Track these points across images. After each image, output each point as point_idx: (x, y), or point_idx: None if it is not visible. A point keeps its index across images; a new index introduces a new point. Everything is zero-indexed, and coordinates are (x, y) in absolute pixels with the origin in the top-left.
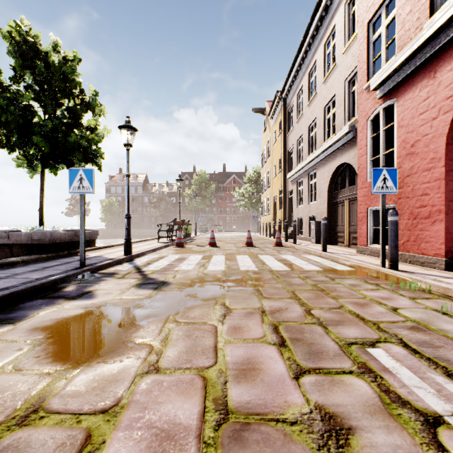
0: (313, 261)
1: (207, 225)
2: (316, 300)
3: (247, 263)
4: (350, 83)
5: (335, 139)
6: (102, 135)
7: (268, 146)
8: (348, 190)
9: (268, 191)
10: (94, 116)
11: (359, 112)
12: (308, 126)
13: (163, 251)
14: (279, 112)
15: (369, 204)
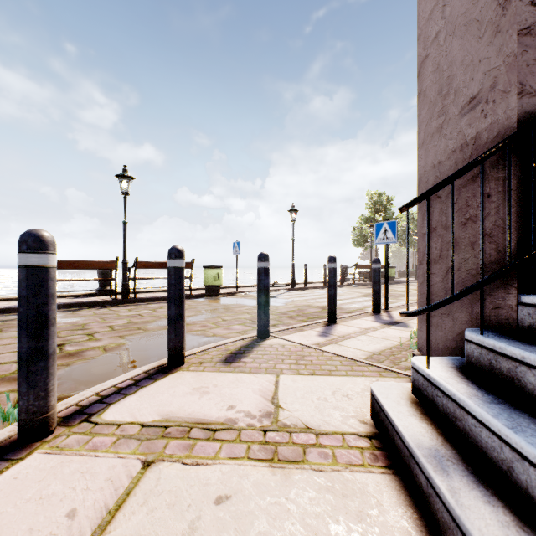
0: None
1: None
2: None
3: None
4: None
5: None
6: None
7: None
8: None
9: None
10: None
11: None
12: None
13: None
14: None
15: None
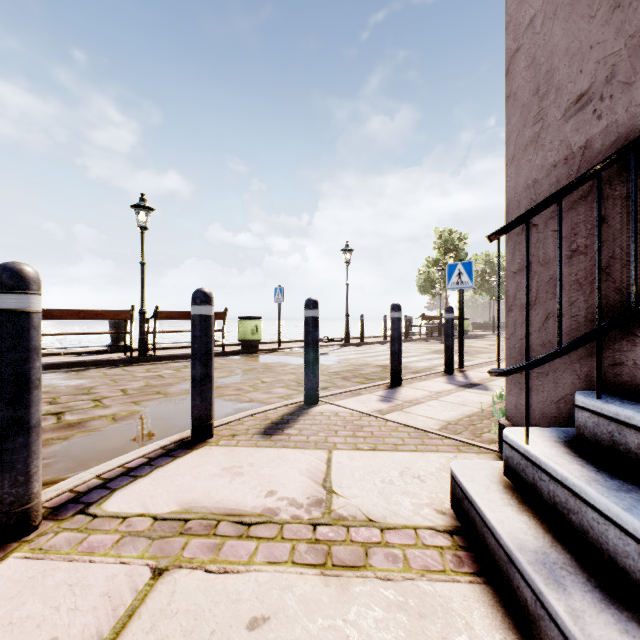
0: None
1: None
2: None
3: None
4: None
5: None
6: None
7: None
8: None
9: None
10: None
11: None
12: None
13: None
14: None
15: None
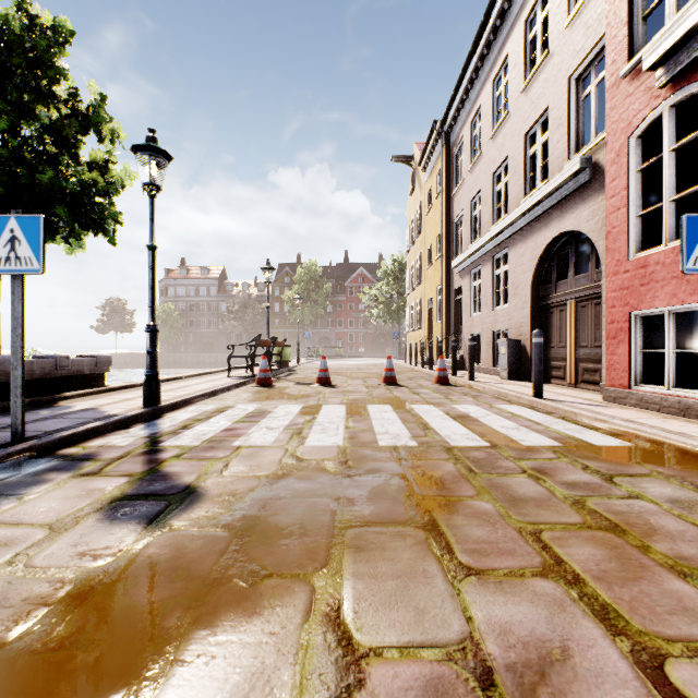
0: (525, 420)
1: (317, 347)
2: (636, 587)
3: (391, 426)
4: (578, 81)
5: (551, 187)
6: (120, 181)
7: (418, 216)
8: (574, 282)
9: (418, 291)
10: (101, 142)
11: (610, 125)
12: (491, 173)
13: (230, 395)
14: (437, 157)
15: (634, 305)
